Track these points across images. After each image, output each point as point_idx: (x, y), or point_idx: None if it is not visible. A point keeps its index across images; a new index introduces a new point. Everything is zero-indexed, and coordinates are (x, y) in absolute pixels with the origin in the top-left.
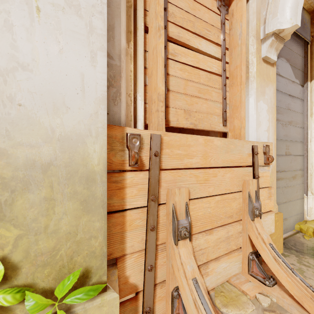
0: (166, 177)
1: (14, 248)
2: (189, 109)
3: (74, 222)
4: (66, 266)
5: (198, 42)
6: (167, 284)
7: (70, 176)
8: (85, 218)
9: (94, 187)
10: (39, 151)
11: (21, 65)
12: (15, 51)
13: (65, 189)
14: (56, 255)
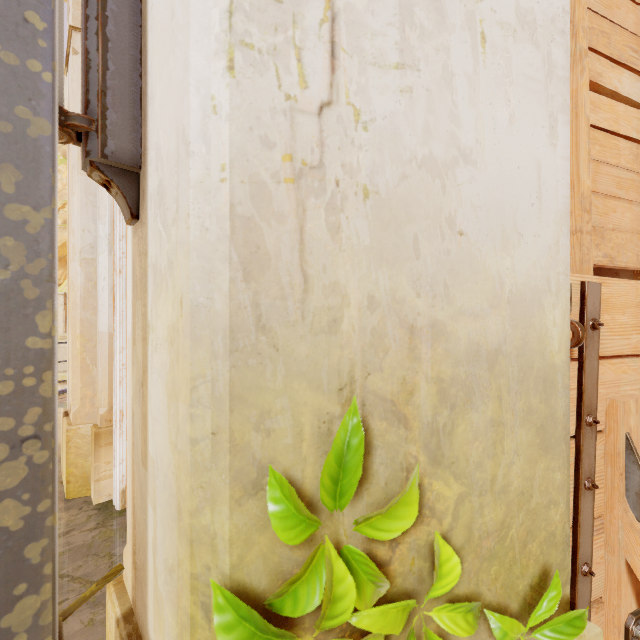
0: (603, 374)
1: (454, 520)
2: (601, 224)
3: (527, 472)
4: (518, 561)
5: (616, 78)
6: (608, 605)
7: (523, 376)
8: (542, 462)
9: (553, 399)
10: (484, 326)
11: (462, 153)
12: (455, 127)
13: (516, 403)
14: (505, 538)
